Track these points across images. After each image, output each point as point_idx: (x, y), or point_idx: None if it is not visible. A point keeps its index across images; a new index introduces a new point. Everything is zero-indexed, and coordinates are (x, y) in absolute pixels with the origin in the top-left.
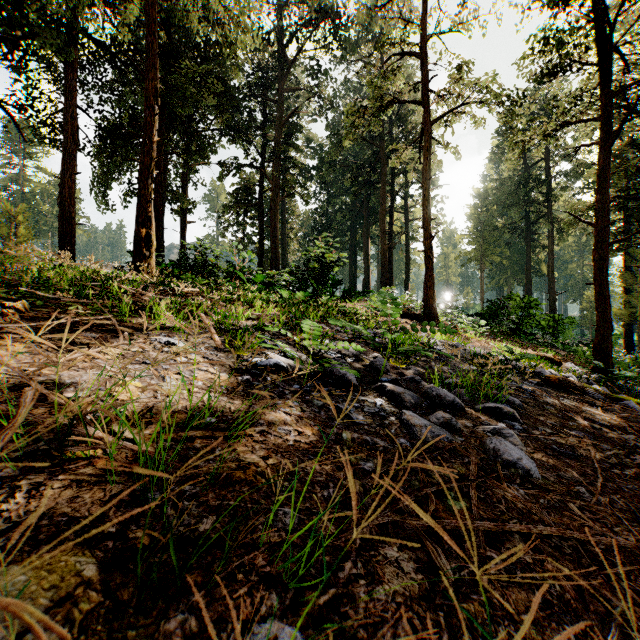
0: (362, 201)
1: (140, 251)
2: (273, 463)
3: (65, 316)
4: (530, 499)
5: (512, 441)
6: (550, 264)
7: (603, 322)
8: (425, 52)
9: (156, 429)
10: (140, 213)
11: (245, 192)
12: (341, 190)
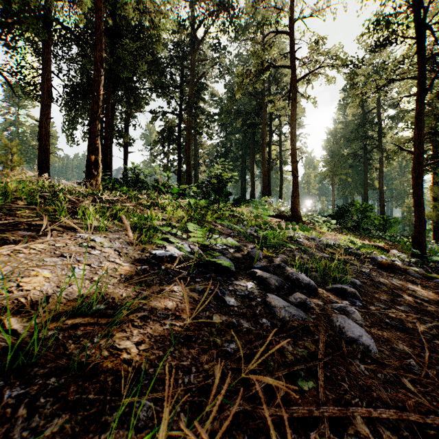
0: (250, 137)
1: (90, 171)
2: (145, 348)
3: (14, 218)
4: (369, 374)
5: (354, 317)
6: (381, 180)
7: (419, 221)
8: (292, 31)
9: (30, 323)
10: (90, 144)
11: (168, 131)
12: (235, 130)
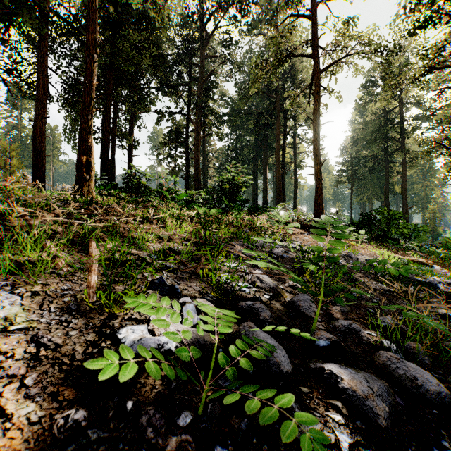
0: (262, 139)
1: (81, 175)
2: None
3: None
4: None
5: None
6: (403, 185)
7: None
8: (315, 15)
9: None
10: (81, 143)
11: (175, 133)
12: (246, 131)
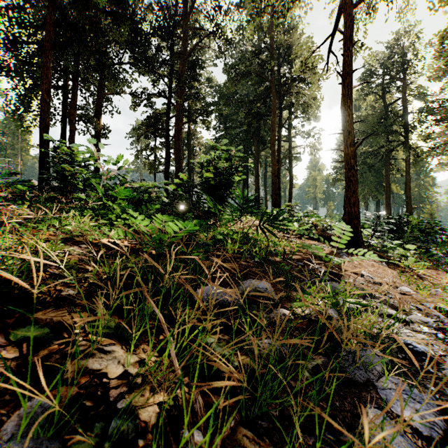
0: (253, 132)
1: None
2: None
3: None
4: None
5: None
6: (407, 183)
7: None
8: None
9: None
10: None
11: (154, 119)
12: (236, 123)
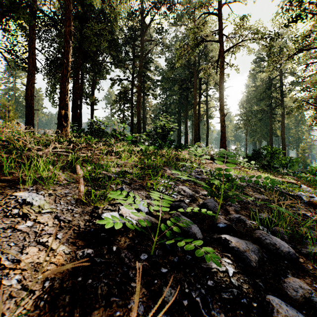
0: (184, 98)
1: (61, 123)
2: None
3: None
4: None
5: None
6: (282, 130)
7: None
8: (221, 13)
9: None
10: (61, 101)
11: (124, 93)
12: (173, 92)
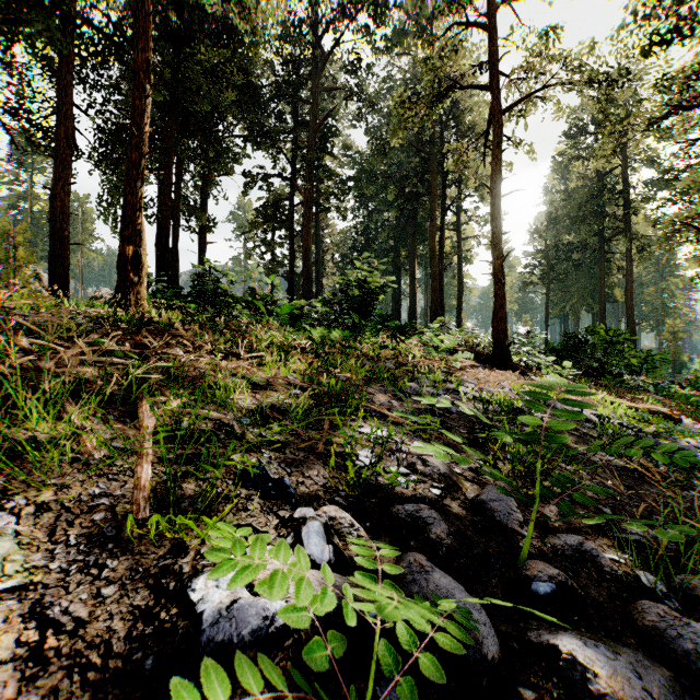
0: (407, 217)
1: (125, 276)
2: None
3: None
4: None
5: None
6: (628, 288)
7: None
8: (494, 23)
9: None
10: (125, 226)
11: (273, 207)
12: (383, 205)
